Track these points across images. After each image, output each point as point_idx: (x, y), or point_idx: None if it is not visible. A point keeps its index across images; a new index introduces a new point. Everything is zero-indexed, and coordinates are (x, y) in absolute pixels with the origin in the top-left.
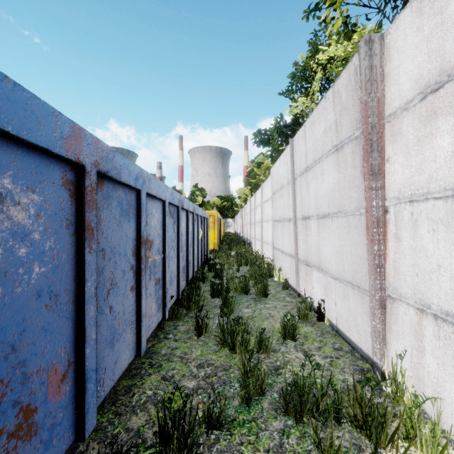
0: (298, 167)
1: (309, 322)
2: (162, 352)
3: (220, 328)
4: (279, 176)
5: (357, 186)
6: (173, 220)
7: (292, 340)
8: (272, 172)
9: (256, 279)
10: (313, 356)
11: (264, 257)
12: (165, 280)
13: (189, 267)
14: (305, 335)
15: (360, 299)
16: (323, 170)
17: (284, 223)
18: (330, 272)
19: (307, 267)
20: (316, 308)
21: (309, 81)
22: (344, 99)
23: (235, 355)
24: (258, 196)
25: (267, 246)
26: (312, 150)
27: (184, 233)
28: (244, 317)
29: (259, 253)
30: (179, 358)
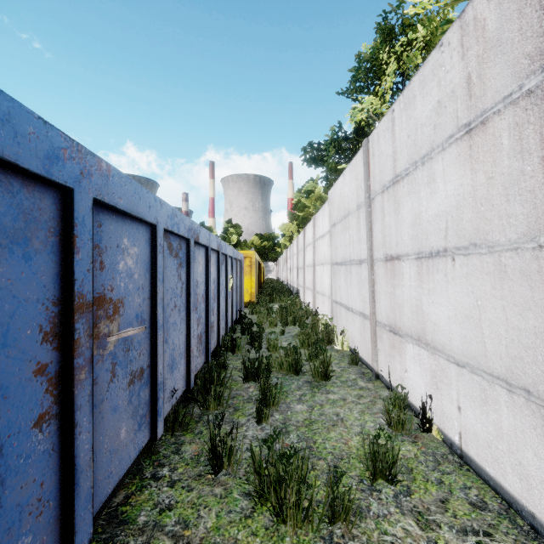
0: (377, 180)
1: (407, 434)
2: (140, 522)
3: (254, 468)
4: (343, 200)
5: (529, 190)
6: (177, 261)
7: (388, 482)
8: (331, 195)
9: (310, 350)
10: (439, 529)
11: (319, 314)
12: (156, 369)
13: (209, 334)
14: (407, 465)
15: (533, 416)
16: (434, 175)
17: (351, 267)
18: (448, 352)
19: (394, 335)
20: (413, 404)
21: (379, 75)
22: (493, 27)
23: (283, 529)
24: (309, 231)
25: (322, 298)
26: (408, 146)
27: (200, 282)
28: (296, 422)
29: (310, 307)
30: (171, 540)
